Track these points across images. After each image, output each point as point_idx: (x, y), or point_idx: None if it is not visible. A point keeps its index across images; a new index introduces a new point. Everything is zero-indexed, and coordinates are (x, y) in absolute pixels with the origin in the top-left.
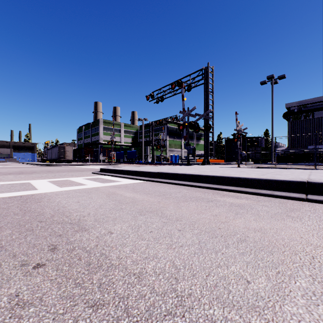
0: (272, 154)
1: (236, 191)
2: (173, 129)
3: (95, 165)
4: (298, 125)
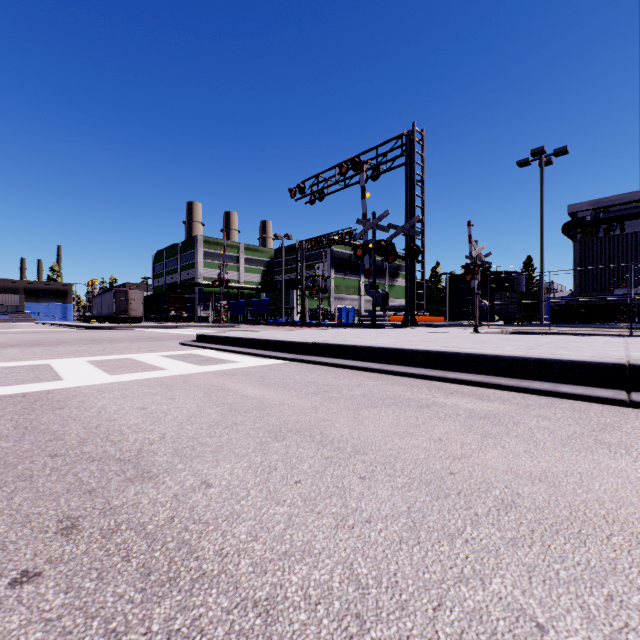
0: (542, 306)
1: (478, 384)
2: (344, 256)
3: (188, 327)
4: (593, 247)
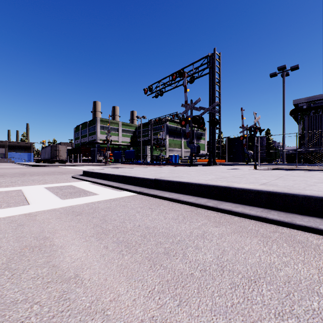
0: (284, 154)
1: None
2: (173, 128)
3: (89, 165)
4: (316, 120)
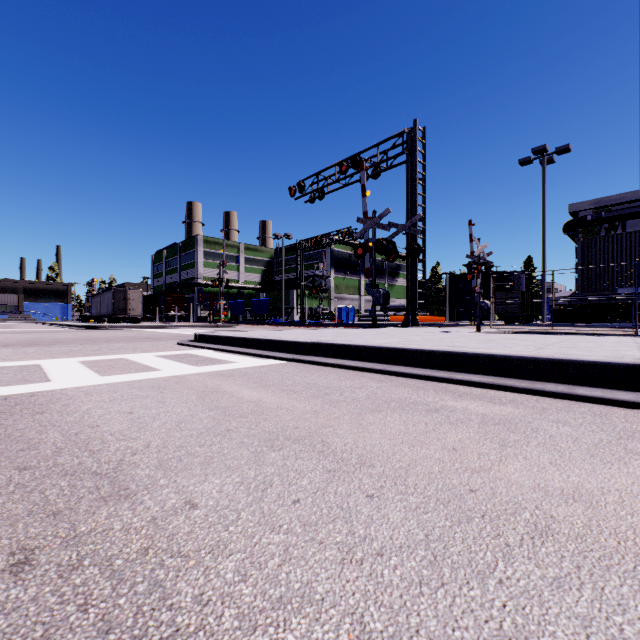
0: (544, 306)
1: (488, 385)
2: (344, 256)
3: (187, 327)
4: (596, 246)
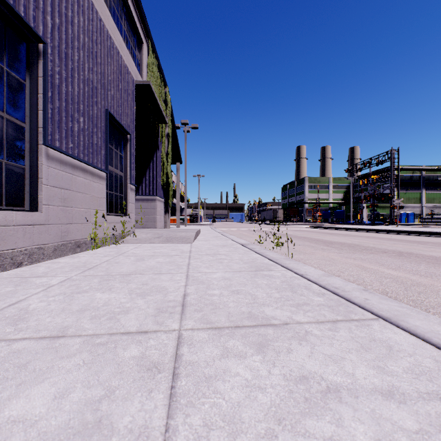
0: None
1: (342, 230)
2: (405, 177)
3: (303, 224)
4: None
